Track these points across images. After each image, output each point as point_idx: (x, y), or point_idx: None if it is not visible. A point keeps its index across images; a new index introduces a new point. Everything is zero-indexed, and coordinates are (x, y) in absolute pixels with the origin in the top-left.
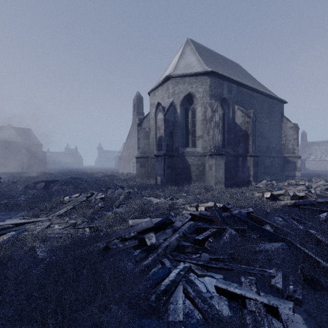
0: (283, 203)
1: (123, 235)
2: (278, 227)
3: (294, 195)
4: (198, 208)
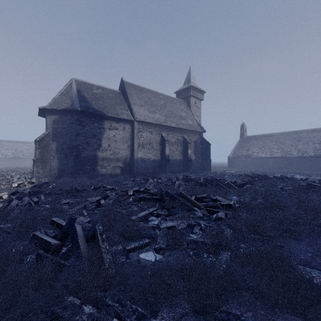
0: (27, 187)
1: (22, 204)
2: (50, 192)
3: (30, 182)
4: (3, 197)
